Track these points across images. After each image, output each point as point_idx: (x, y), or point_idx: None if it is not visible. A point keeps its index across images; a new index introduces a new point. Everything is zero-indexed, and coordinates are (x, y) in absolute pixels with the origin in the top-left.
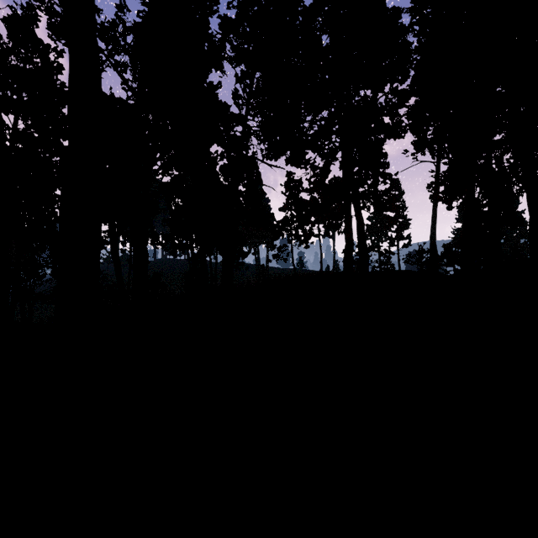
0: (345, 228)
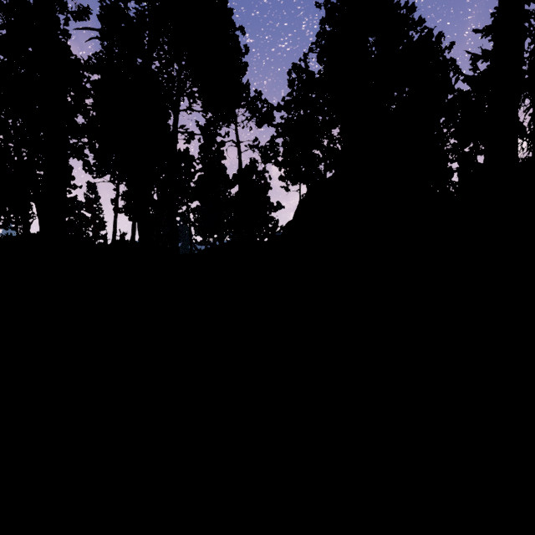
0: (22, 228)
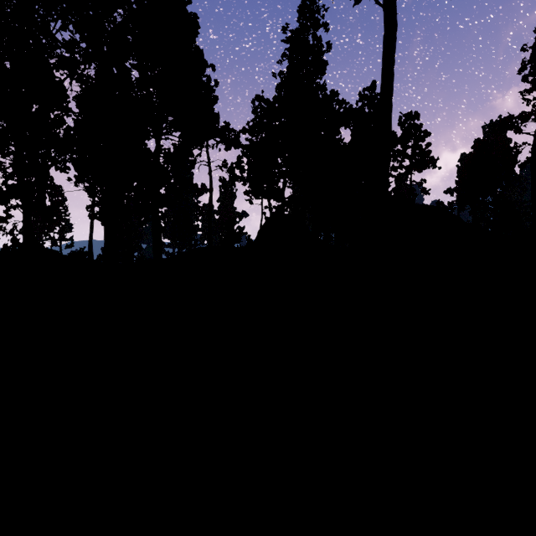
0: (23, 237)
